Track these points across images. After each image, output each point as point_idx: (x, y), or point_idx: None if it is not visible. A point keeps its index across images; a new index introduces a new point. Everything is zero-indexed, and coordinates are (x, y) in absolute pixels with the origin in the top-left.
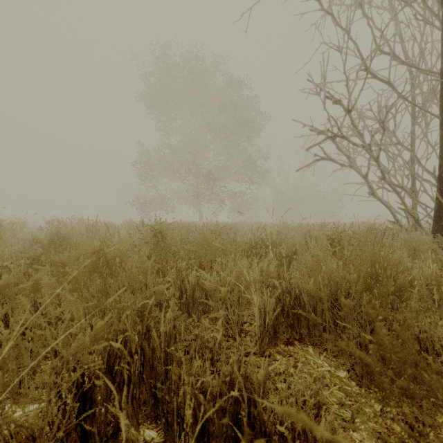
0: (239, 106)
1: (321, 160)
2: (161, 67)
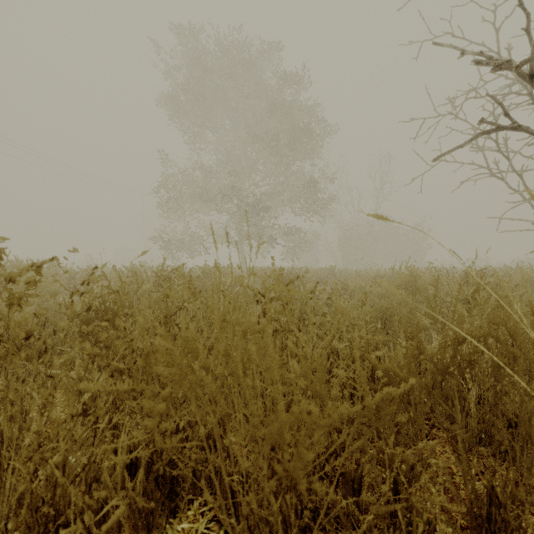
0: (297, 108)
1: (495, 131)
2: (190, 58)
